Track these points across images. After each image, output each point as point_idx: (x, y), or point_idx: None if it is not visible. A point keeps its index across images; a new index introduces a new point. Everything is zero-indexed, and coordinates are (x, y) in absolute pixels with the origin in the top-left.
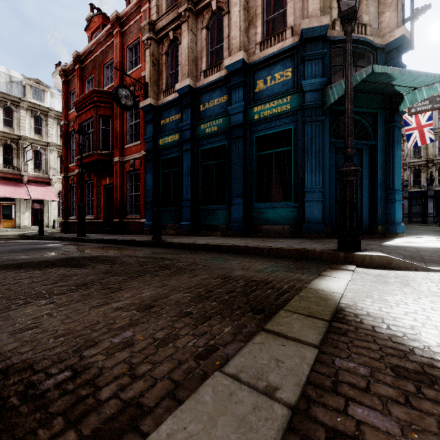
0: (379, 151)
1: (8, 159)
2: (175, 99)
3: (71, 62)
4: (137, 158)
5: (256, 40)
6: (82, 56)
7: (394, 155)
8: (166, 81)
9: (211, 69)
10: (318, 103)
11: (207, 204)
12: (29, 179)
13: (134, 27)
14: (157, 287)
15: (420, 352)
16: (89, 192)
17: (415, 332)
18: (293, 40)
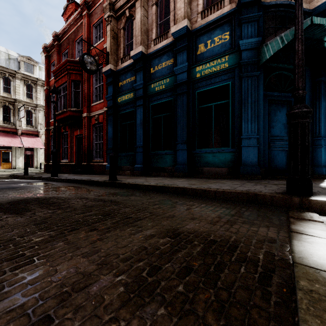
0: (306, 103)
1: (7, 117)
2: (130, 64)
3: (51, 40)
4: (100, 113)
5: (197, 11)
6: (59, 35)
7: (321, 105)
8: (123, 50)
9: (159, 37)
10: (254, 60)
11: (156, 150)
12: (22, 132)
13: (98, 9)
14: (82, 257)
15: None
16: (65, 141)
17: None
18: (230, 7)
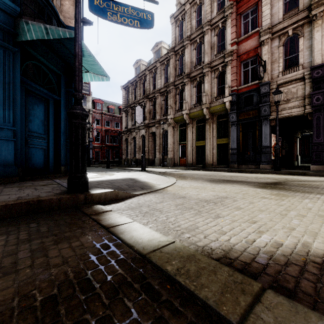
0: (62, 106)
1: None
2: None
3: None
4: None
5: None
6: None
7: None
8: None
9: None
10: (9, 29)
11: None
12: None
13: None
14: None
15: (297, 262)
16: None
17: (256, 247)
18: None
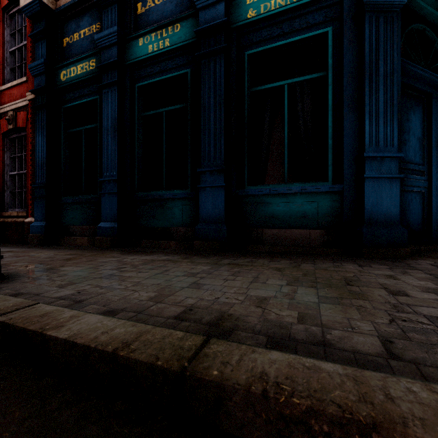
0: None
1: None
2: None
3: None
4: (20, 108)
5: None
6: None
7: None
8: None
9: None
10: None
11: (150, 189)
12: None
13: None
14: None
15: None
16: None
17: None
18: None
